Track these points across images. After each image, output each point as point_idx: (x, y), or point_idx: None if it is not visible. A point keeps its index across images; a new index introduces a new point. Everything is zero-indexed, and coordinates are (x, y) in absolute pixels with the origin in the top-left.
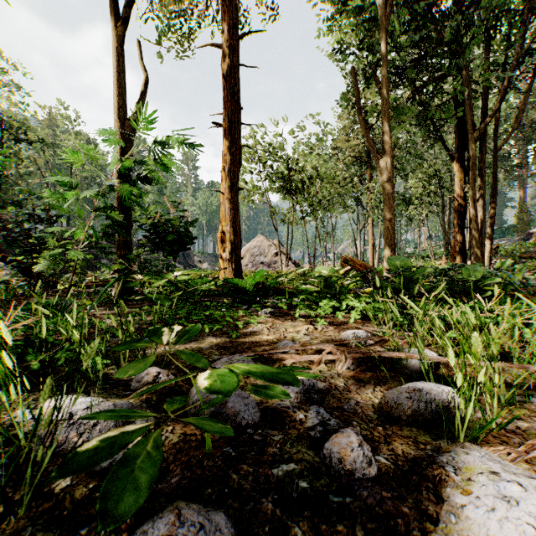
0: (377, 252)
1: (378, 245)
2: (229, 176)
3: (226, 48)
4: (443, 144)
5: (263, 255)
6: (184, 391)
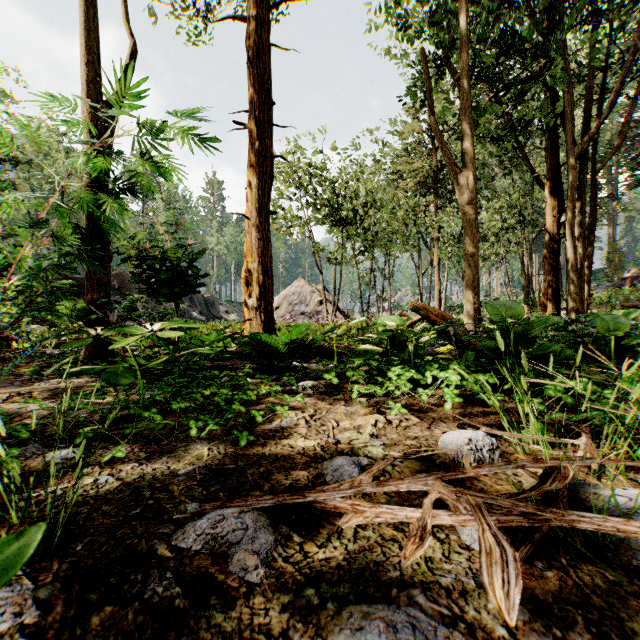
0: (443, 300)
1: (444, 292)
2: (256, 194)
3: (252, 20)
4: (528, 165)
5: (304, 304)
6: None
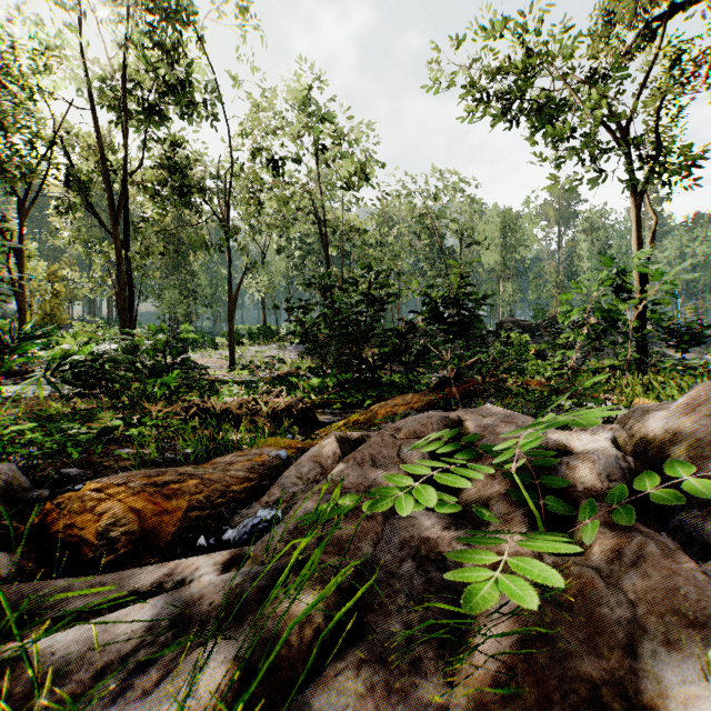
0: None
1: None
2: None
3: None
4: None
5: None
6: None
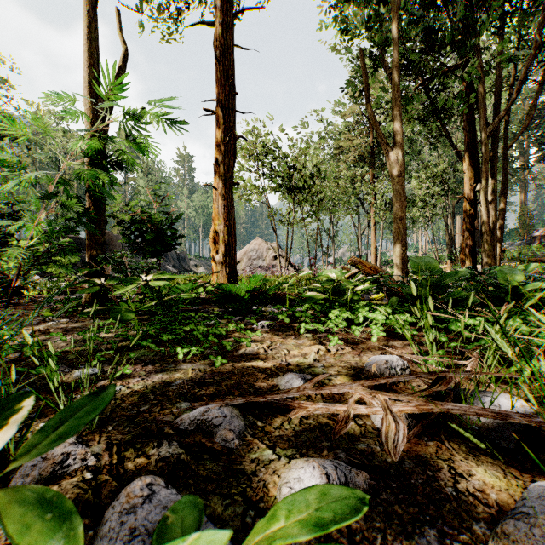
0: (379, 256)
1: (379, 249)
2: (222, 169)
3: (219, 25)
4: (450, 142)
5: (261, 259)
6: (101, 503)
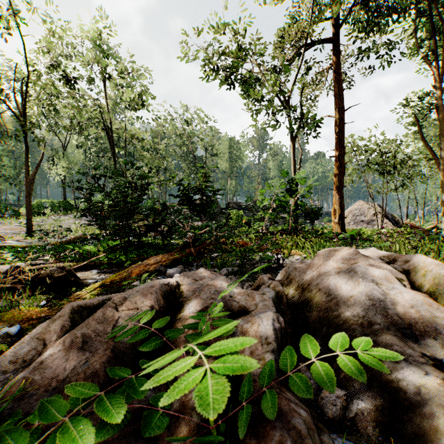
0: None
1: None
2: (337, 181)
3: (336, 120)
4: None
5: (363, 215)
6: None
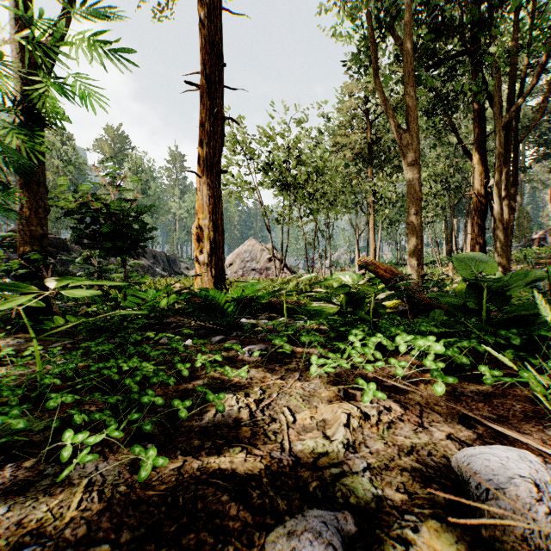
0: (377, 258)
1: (378, 251)
2: (207, 153)
3: None
4: (456, 136)
5: (255, 261)
6: None
